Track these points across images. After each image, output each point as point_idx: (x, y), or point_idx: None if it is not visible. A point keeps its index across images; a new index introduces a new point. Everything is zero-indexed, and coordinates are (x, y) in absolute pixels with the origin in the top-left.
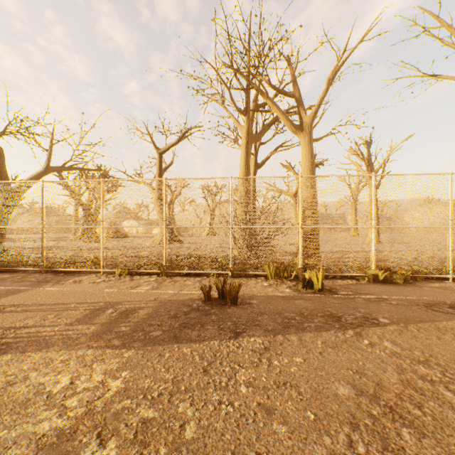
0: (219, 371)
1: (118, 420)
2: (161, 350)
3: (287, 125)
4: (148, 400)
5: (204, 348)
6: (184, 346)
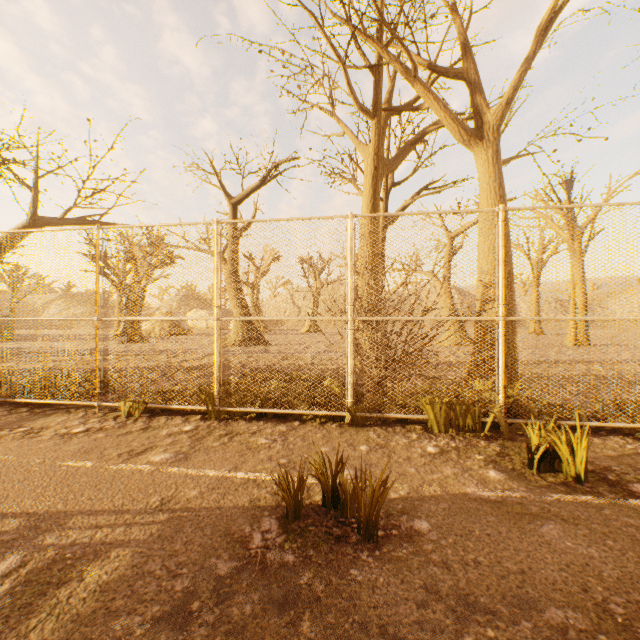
0: None
1: None
2: None
3: (452, 129)
4: None
5: None
6: None
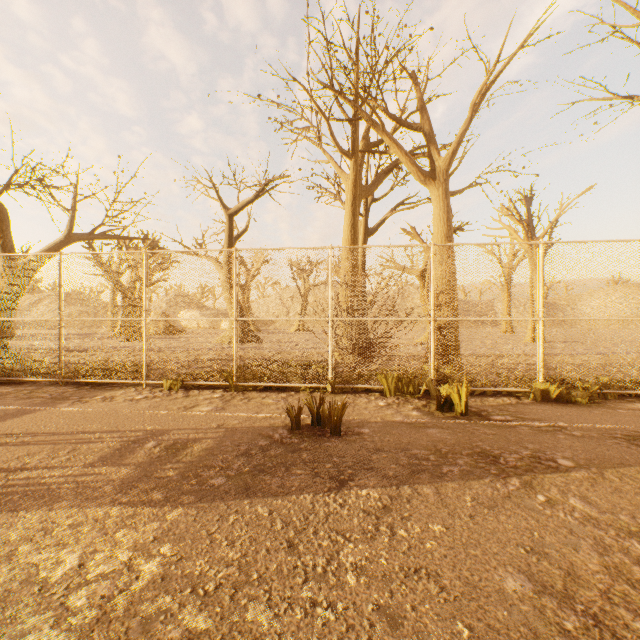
0: (312, 546)
1: (148, 634)
2: (224, 509)
3: (412, 171)
4: (199, 597)
5: (289, 505)
6: (259, 503)
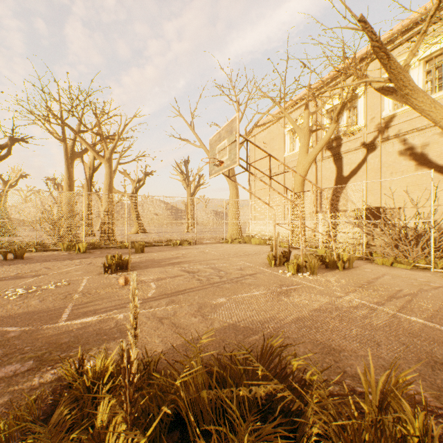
0: None
1: None
2: None
3: (94, 154)
4: None
5: None
6: None
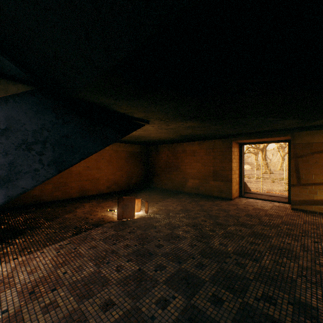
0: None
1: None
2: None
3: None
4: None
5: None
6: None
